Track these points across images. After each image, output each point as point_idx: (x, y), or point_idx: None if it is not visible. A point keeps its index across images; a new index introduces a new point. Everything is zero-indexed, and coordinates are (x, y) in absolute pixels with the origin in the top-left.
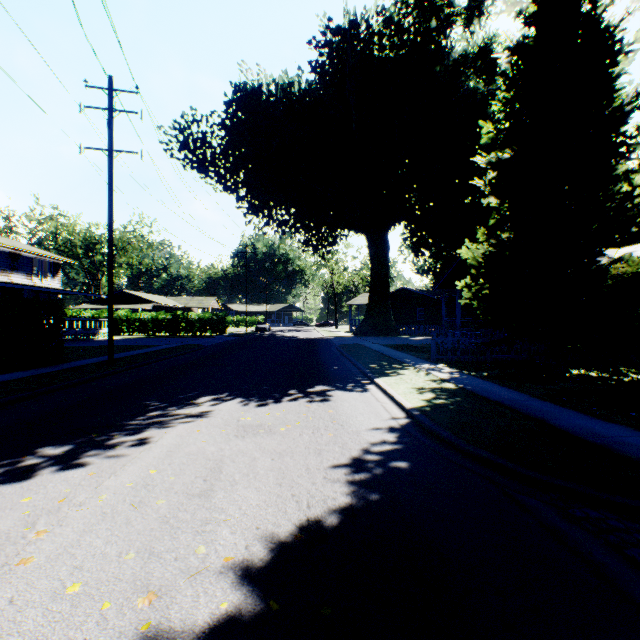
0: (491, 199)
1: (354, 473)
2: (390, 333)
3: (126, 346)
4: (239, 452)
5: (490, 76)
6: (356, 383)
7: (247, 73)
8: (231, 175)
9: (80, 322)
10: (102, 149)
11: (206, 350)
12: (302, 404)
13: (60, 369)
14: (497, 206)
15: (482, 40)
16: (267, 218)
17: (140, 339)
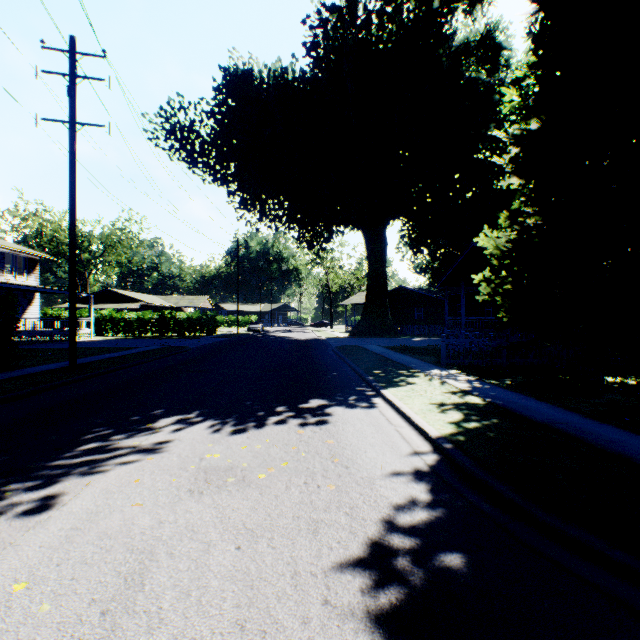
0: (513, 179)
1: (377, 587)
2: (388, 333)
3: (103, 348)
4: (186, 530)
5: (492, 65)
6: (359, 395)
7: (238, 60)
8: (221, 166)
9: (59, 322)
10: (62, 121)
11: (190, 353)
12: (292, 429)
13: (6, 378)
14: (520, 187)
15: (484, 27)
16: (259, 213)
17: (123, 340)
